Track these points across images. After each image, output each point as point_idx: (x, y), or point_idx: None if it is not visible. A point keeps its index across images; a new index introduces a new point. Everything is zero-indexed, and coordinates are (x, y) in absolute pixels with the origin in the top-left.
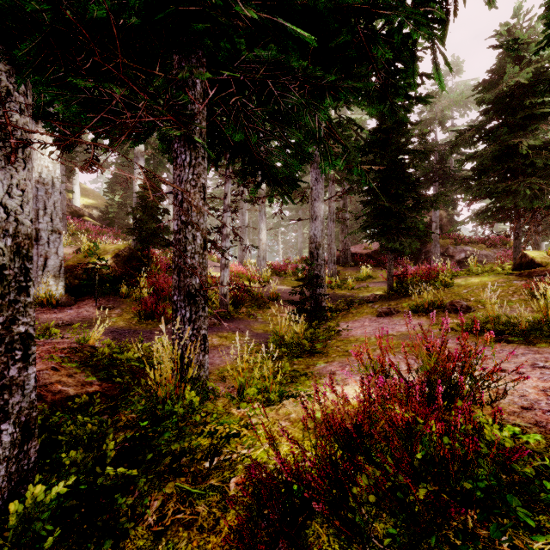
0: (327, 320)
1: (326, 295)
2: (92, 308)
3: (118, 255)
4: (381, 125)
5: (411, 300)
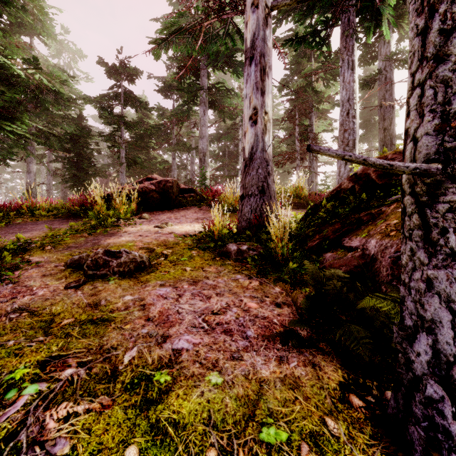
0: None
1: None
2: None
3: None
4: None
5: None
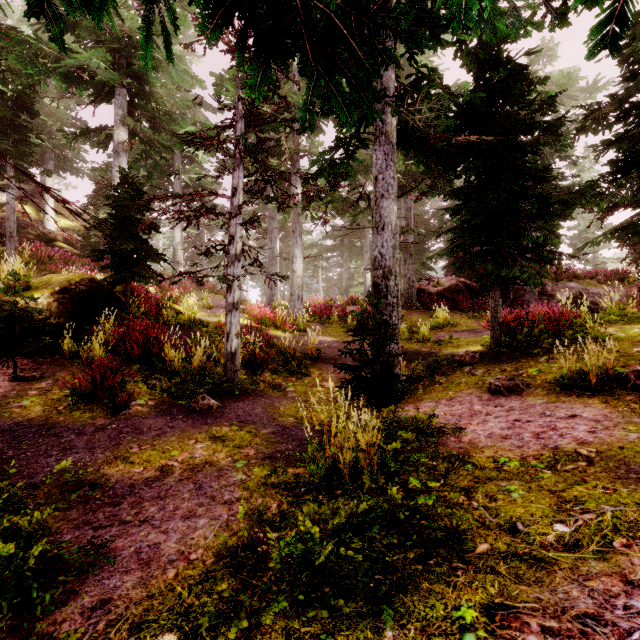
0: (402, 397)
1: (401, 355)
2: (0, 380)
3: (66, 290)
4: (480, 88)
5: (540, 363)
